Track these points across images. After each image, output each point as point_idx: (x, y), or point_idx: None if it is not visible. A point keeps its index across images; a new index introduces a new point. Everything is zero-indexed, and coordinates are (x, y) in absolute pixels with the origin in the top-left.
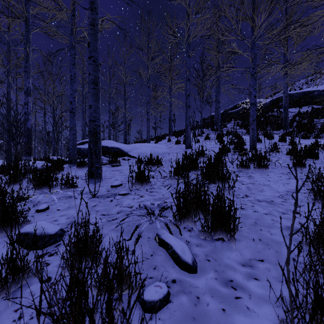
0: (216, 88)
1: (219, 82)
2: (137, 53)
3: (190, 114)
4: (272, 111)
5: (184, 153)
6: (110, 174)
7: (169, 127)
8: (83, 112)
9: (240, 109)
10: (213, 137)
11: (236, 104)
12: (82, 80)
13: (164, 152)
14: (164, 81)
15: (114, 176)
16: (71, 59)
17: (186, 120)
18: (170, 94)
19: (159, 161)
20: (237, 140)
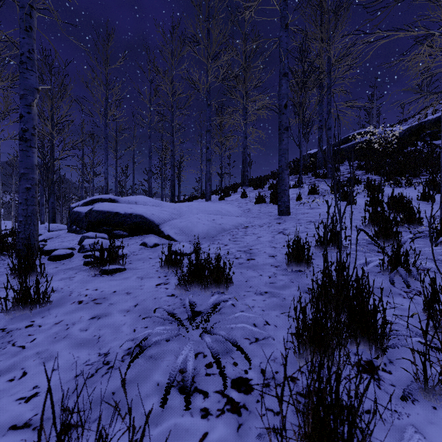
0: (320, 109)
1: (330, 94)
2: (189, 47)
3: (287, 145)
4: (413, 144)
5: (278, 227)
6: (54, 329)
7: (243, 173)
8: (107, 150)
9: (355, 143)
10: (323, 189)
11: (347, 136)
12: (105, 99)
13: (235, 223)
14: (235, 97)
15: (51, 350)
16: (20, 17)
17: (280, 158)
18: (244, 120)
19: (220, 273)
20: (389, 198)
